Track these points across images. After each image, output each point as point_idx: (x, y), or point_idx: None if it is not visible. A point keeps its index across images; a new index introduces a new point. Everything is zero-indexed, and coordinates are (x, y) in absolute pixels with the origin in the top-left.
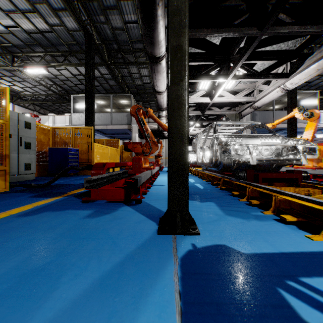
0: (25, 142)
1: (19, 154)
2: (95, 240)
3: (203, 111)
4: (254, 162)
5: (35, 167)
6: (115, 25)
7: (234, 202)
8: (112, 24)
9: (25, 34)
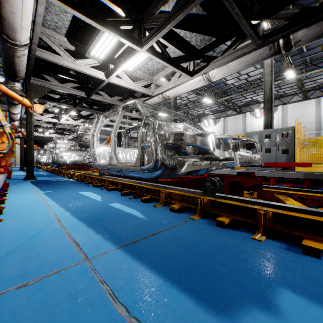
0: None
1: None
2: None
3: (54, 125)
4: (68, 162)
5: None
6: None
7: (56, 176)
8: None
9: None
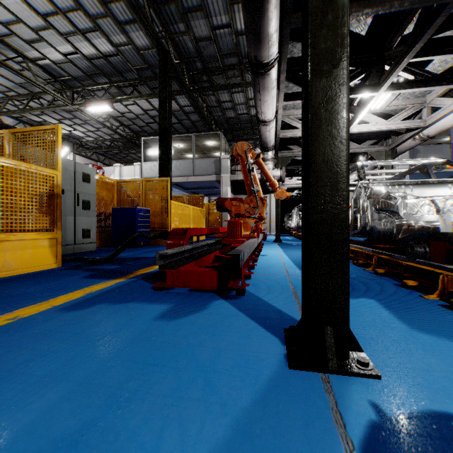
0: (83, 200)
1: (76, 216)
2: (174, 373)
3: None
4: (446, 227)
5: (95, 234)
6: (199, 35)
7: (415, 301)
8: (195, 34)
9: (86, 62)
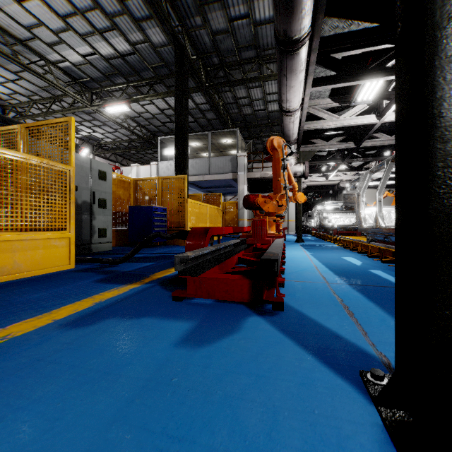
0: (99, 198)
1: (92, 215)
2: None
3: (358, 142)
4: None
5: (112, 234)
6: (216, 28)
7: None
8: (212, 27)
9: (104, 62)
